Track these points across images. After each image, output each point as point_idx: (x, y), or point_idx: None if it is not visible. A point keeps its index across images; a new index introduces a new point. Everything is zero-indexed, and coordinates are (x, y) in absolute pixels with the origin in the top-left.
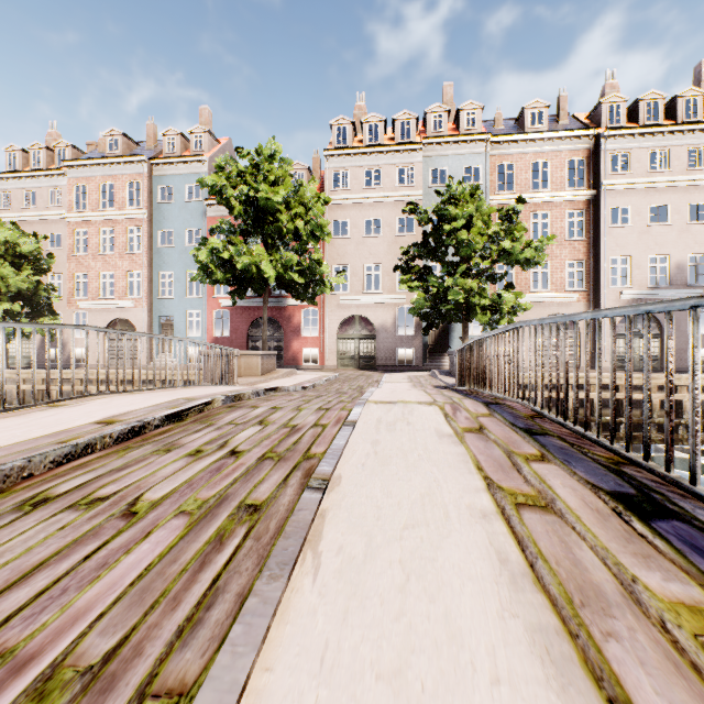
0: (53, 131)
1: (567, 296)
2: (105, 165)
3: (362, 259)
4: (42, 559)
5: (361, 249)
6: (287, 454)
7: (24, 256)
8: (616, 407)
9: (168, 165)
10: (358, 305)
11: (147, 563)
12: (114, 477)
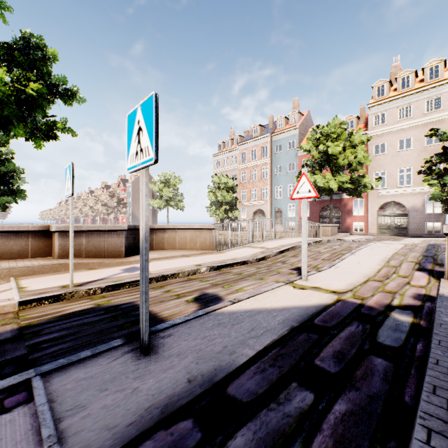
0: (231, 130)
1: None
2: (252, 141)
3: (396, 165)
4: (311, 254)
5: (395, 159)
6: (348, 250)
7: (229, 187)
8: None
9: (279, 134)
10: (392, 195)
11: (327, 256)
12: (312, 249)
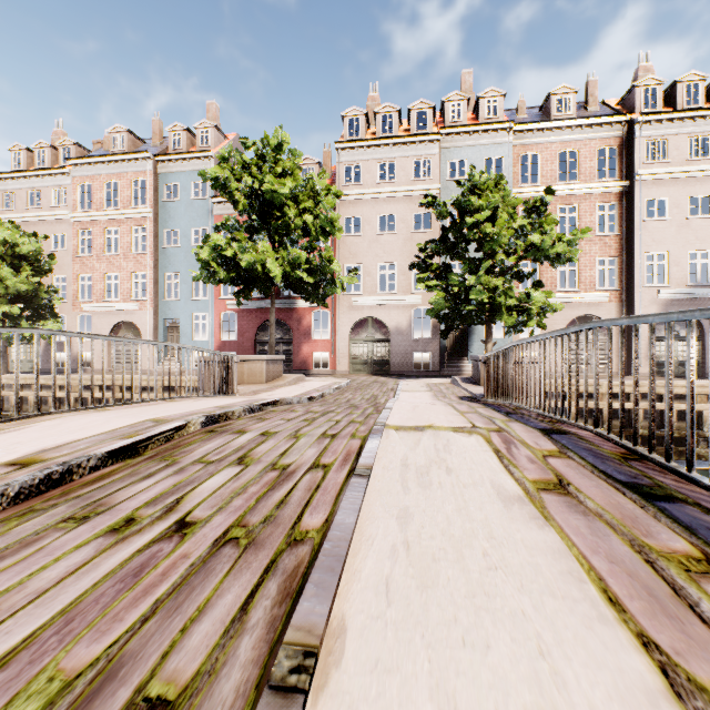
0: (58, 130)
1: (597, 296)
2: (109, 163)
3: (375, 257)
4: None
5: (374, 247)
6: (263, 532)
7: (24, 257)
8: (660, 419)
9: (174, 162)
10: (371, 306)
11: None
12: None
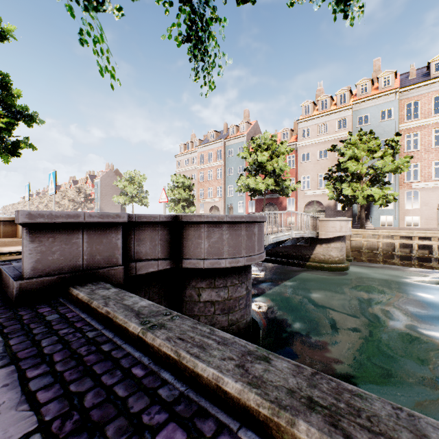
0: (193, 134)
1: None
2: (209, 145)
3: (317, 171)
4: None
5: (316, 166)
6: None
7: (186, 186)
8: None
9: (231, 140)
10: (314, 195)
11: None
12: None
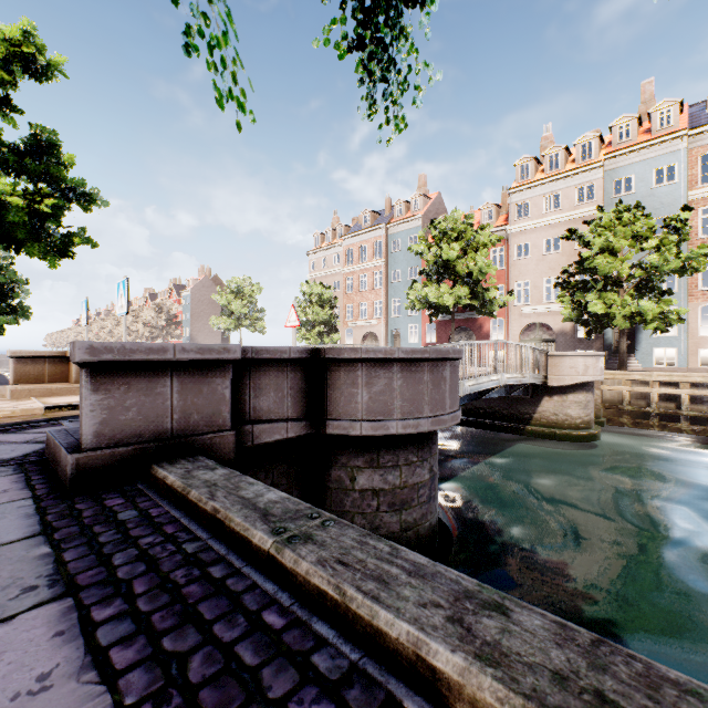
0: (335, 216)
1: None
2: (361, 234)
3: (541, 274)
4: None
5: (540, 265)
6: None
7: (325, 300)
8: None
9: (397, 226)
10: (537, 313)
11: None
12: None
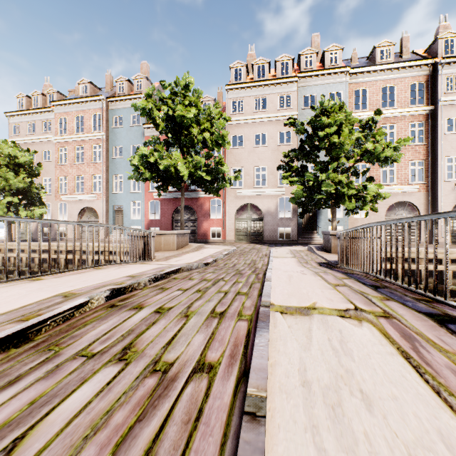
0: (47, 83)
1: (410, 187)
2: (78, 103)
3: (253, 162)
4: None
5: (252, 155)
6: None
7: (21, 165)
8: None
9: (119, 102)
10: (249, 196)
11: None
12: None
